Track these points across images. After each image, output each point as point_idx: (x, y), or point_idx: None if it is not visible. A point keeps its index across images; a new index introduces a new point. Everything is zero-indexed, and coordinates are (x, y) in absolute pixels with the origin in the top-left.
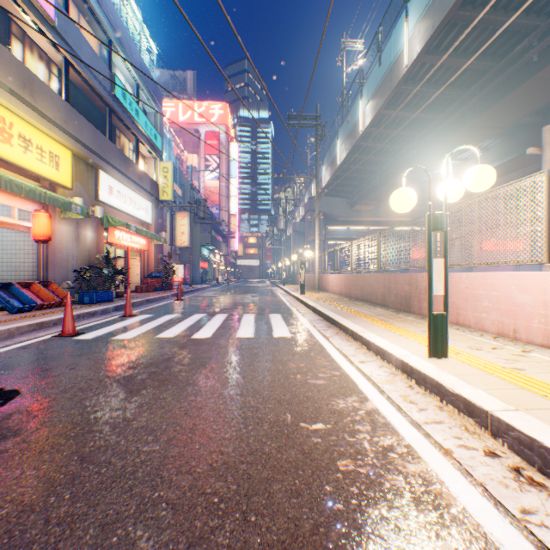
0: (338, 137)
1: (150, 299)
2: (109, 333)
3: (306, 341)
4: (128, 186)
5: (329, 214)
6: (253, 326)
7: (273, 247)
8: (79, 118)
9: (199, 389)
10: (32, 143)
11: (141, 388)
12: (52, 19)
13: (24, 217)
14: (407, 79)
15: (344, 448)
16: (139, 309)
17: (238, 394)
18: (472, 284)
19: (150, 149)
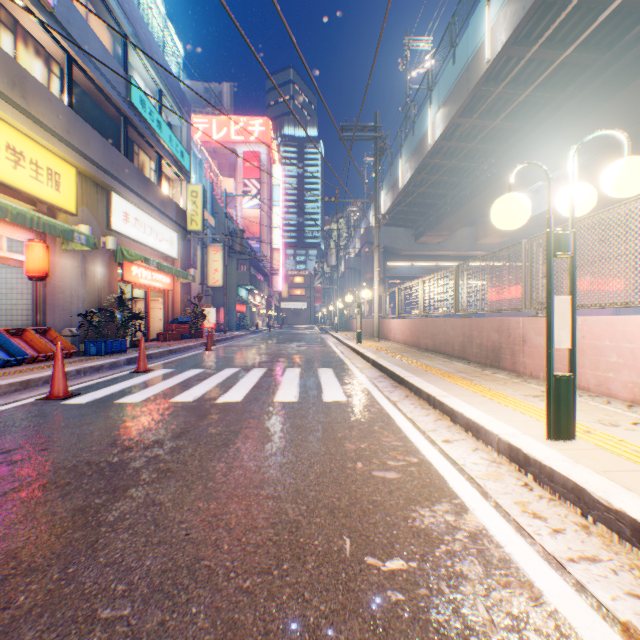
0: (401, 154)
1: (173, 349)
2: (111, 394)
3: (366, 408)
4: (148, 212)
5: (390, 247)
6: (297, 386)
7: (323, 286)
8: (85, 127)
9: (214, 488)
10: (24, 156)
11: (130, 485)
12: (50, 3)
13: (17, 249)
14: (489, 78)
15: (444, 617)
16: (158, 362)
17: (270, 496)
18: (592, 333)
19: (176, 168)
